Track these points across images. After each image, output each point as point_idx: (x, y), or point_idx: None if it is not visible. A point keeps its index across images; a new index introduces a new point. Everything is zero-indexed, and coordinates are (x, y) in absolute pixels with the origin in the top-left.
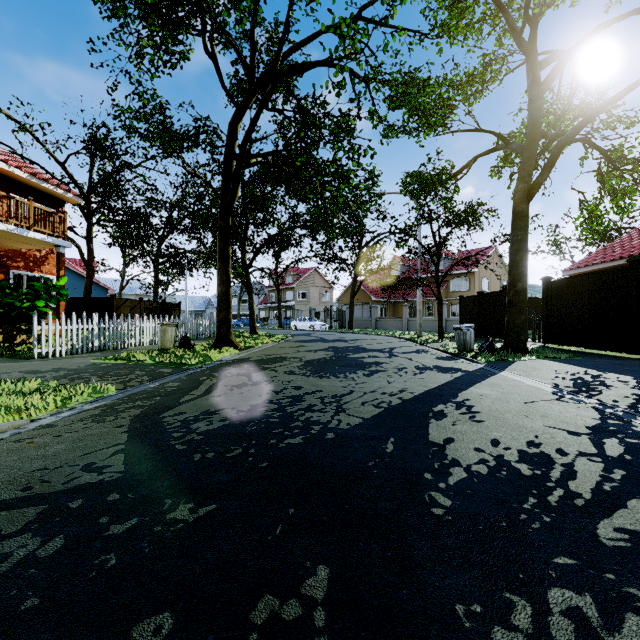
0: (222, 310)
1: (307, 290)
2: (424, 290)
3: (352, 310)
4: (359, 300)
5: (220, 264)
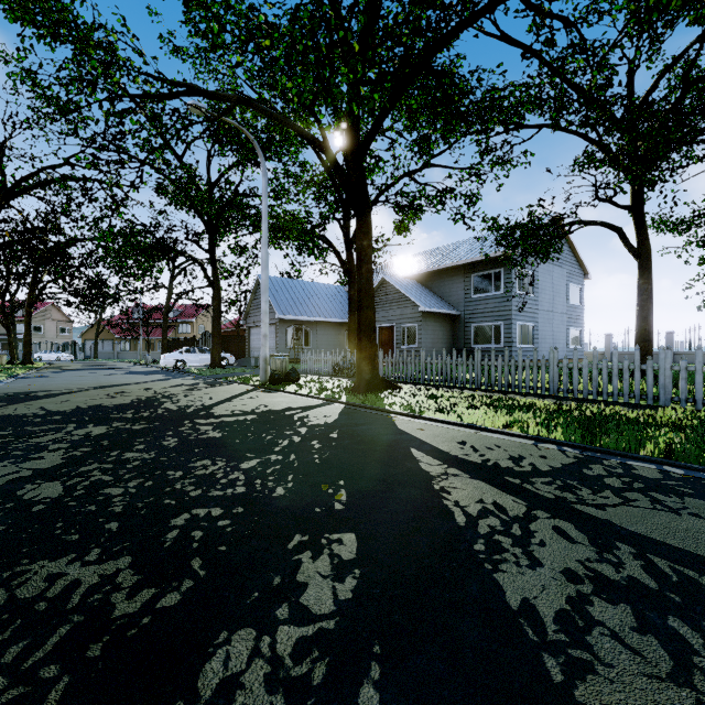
0: (28, 348)
1: (42, 324)
2: (159, 331)
3: (97, 345)
4: (103, 337)
5: (27, 327)
